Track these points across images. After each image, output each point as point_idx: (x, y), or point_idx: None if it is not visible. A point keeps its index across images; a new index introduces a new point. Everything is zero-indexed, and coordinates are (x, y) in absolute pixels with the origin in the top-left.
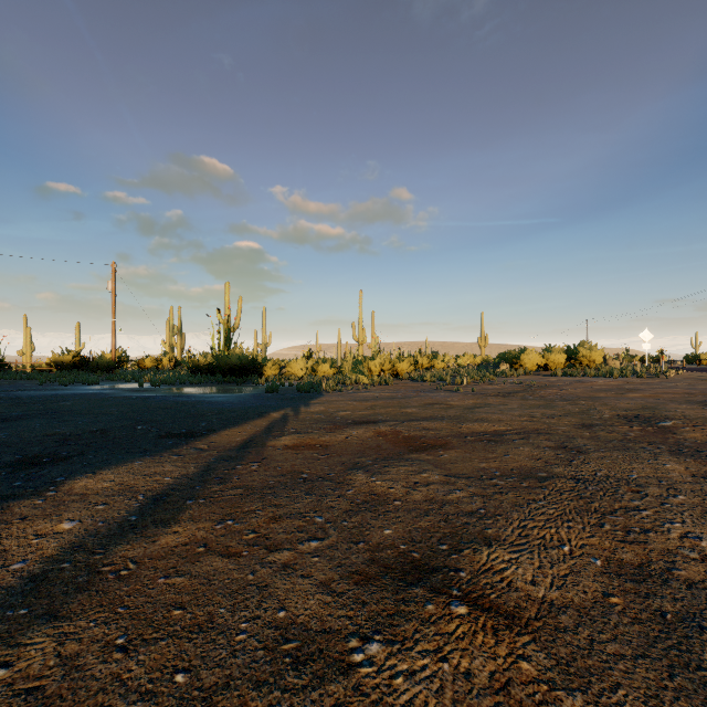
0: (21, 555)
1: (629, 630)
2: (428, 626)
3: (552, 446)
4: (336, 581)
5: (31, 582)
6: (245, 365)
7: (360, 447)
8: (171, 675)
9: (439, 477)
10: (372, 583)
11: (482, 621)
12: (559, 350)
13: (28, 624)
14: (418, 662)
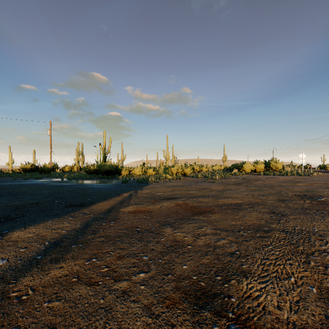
0: None
1: None
2: None
3: (267, 212)
4: (154, 305)
5: None
6: (112, 169)
7: (168, 212)
8: None
9: (211, 230)
10: (177, 307)
11: None
12: (261, 163)
13: None
14: None
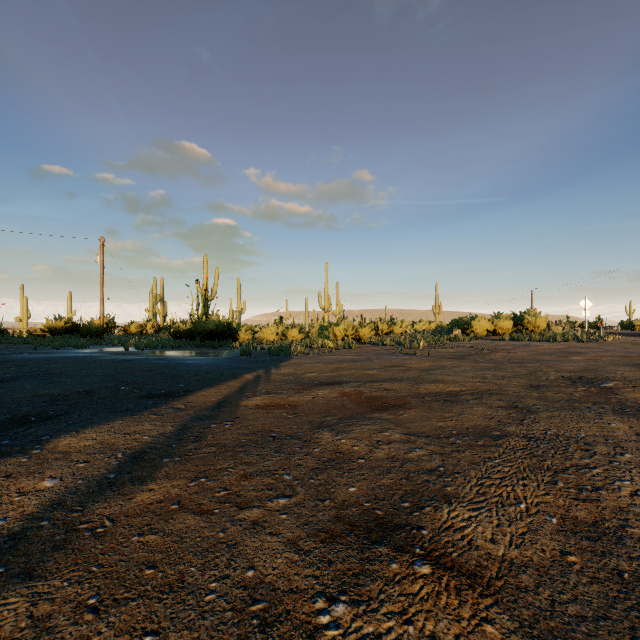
0: (3, 512)
1: (588, 590)
2: (392, 586)
3: (504, 406)
4: (303, 539)
5: (10, 540)
6: (221, 330)
7: (326, 407)
8: (140, 638)
9: (399, 436)
10: (338, 541)
11: (445, 581)
12: (507, 317)
13: (3, 584)
14: (383, 624)
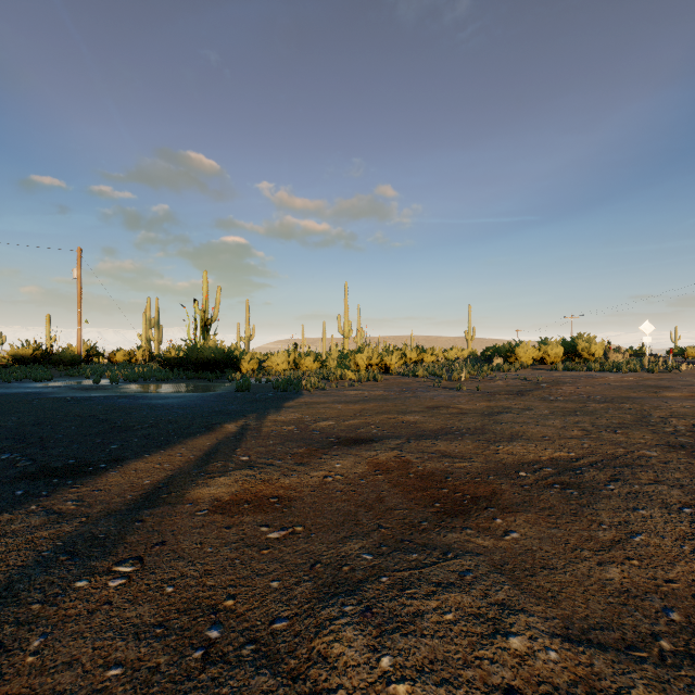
0: None
1: None
2: None
3: (691, 504)
4: None
5: None
6: (219, 358)
7: (348, 504)
8: None
9: (558, 656)
10: None
11: None
12: (556, 343)
13: None
14: None
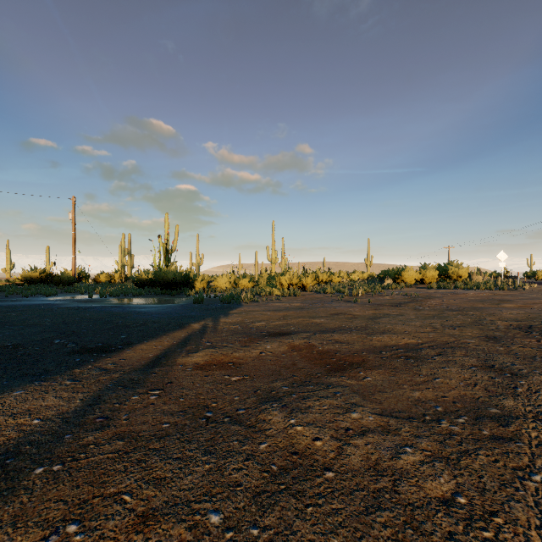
0: None
1: None
2: None
3: (478, 365)
4: None
5: None
6: (179, 279)
7: (275, 366)
8: None
9: (374, 419)
10: None
11: None
12: (432, 268)
13: None
14: None
